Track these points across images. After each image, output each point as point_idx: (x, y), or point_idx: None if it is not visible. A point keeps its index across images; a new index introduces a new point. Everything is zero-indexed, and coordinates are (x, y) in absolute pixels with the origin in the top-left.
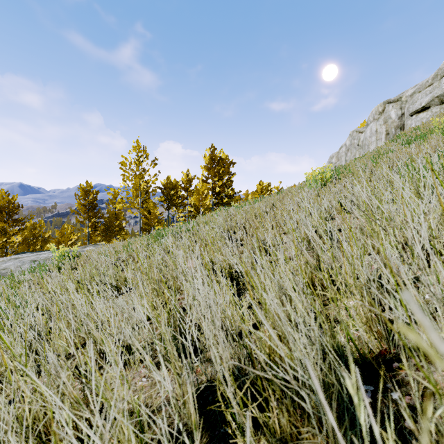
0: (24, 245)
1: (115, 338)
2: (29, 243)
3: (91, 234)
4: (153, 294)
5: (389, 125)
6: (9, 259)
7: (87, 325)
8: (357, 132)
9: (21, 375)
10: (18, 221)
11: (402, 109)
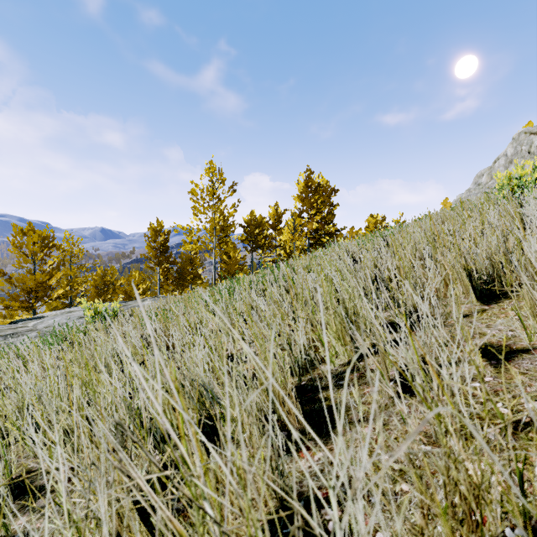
0: (95, 294)
1: None
2: (100, 292)
3: (161, 283)
4: None
5: None
6: (62, 312)
7: None
8: (527, 134)
9: None
10: (82, 267)
11: None
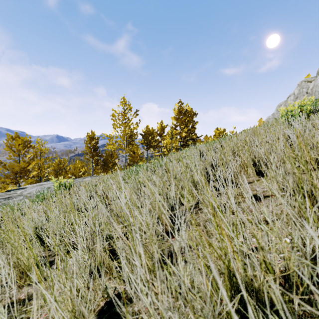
0: (54, 174)
1: None
2: (57, 173)
3: (94, 168)
4: None
5: None
6: (36, 185)
7: None
8: (306, 82)
9: None
10: (47, 159)
11: None
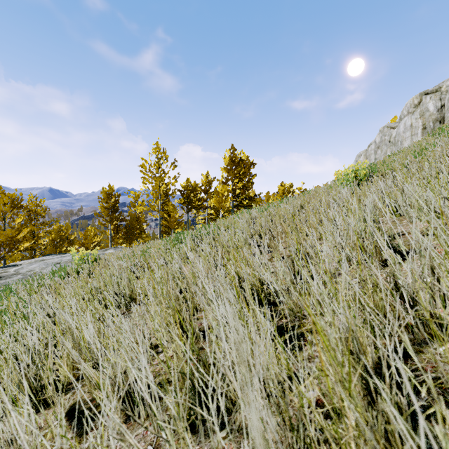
0: (52, 246)
1: (115, 382)
2: (56, 245)
3: (113, 237)
4: (168, 314)
5: (426, 118)
6: (35, 260)
7: (80, 363)
8: (388, 128)
9: (15, 408)
10: (45, 224)
11: (442, 101)
